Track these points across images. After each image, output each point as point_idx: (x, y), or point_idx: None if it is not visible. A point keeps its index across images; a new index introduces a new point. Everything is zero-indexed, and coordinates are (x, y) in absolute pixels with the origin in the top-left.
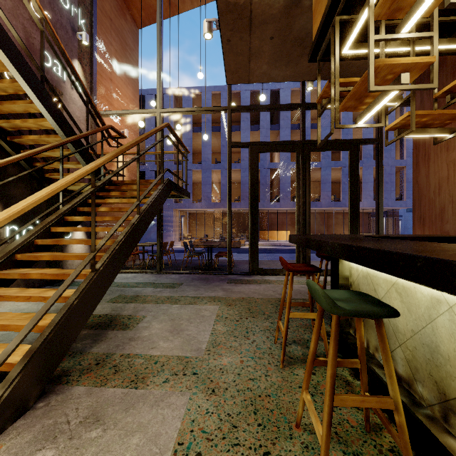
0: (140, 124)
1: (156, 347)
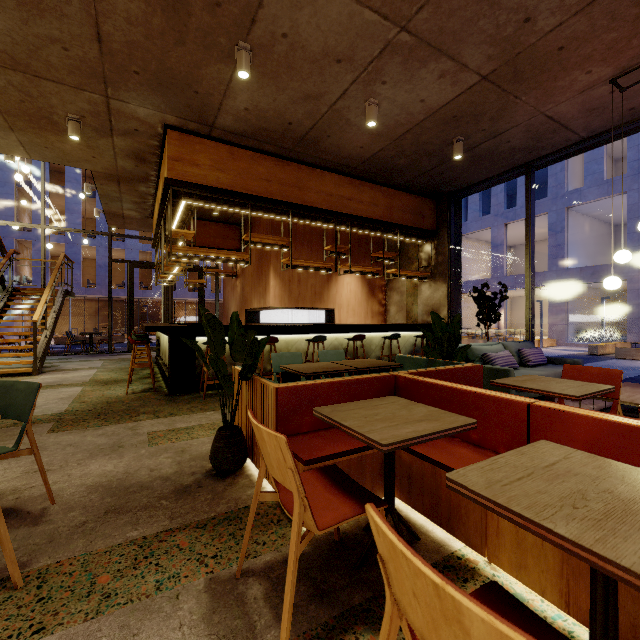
0: (15, 227)
1: (77, 367)
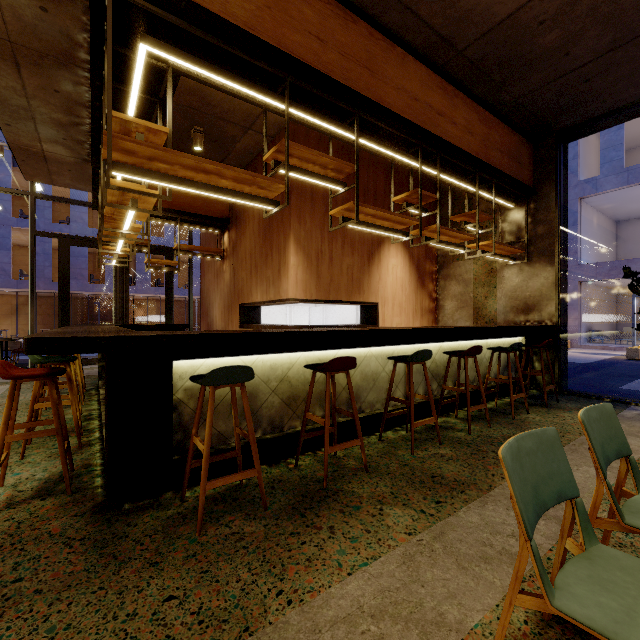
0: None
1: None
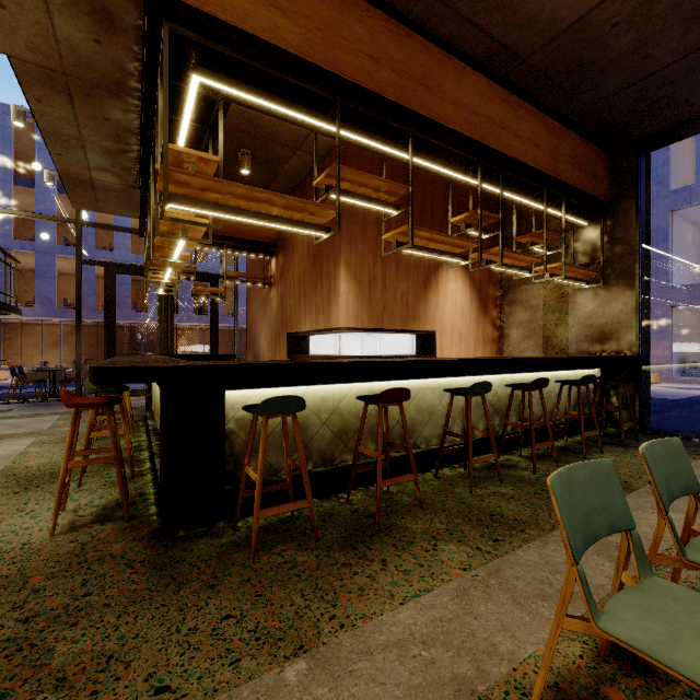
0: None
1: (2, 432)
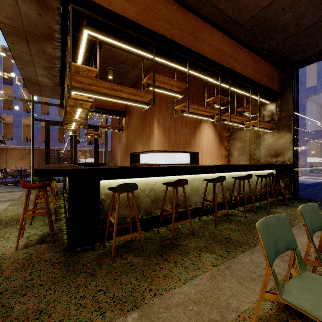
0: None
1: None
